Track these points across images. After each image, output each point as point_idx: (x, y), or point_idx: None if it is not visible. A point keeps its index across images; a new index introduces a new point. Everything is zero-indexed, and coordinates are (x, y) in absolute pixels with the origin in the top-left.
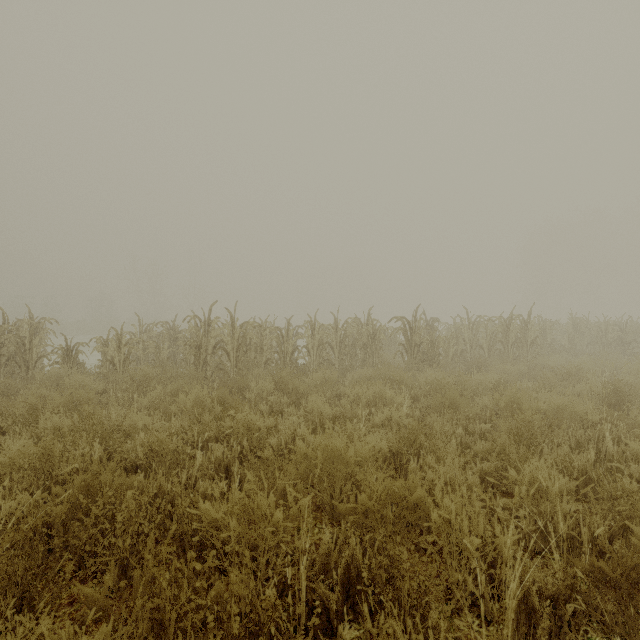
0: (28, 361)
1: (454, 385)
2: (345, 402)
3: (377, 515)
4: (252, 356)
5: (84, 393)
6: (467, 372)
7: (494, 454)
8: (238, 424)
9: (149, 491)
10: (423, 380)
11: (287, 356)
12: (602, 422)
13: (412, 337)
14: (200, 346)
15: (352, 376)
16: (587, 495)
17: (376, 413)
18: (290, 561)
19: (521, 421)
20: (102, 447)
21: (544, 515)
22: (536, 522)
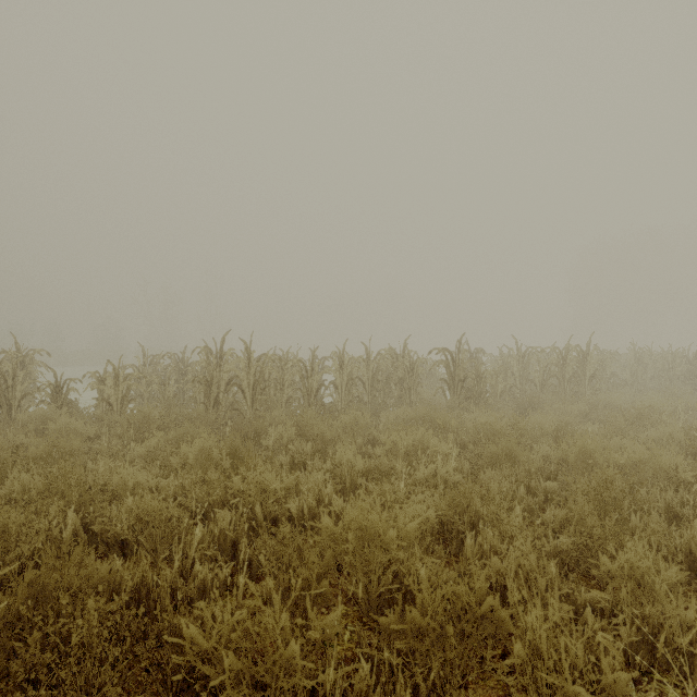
0: (11, 400)
1: (508, 430)
2: (380, 452)
3: (433, 636)
4: (271, 393)
5: (71, 440)
6: (518, 411)
7: (571, 527)
8: (250, 484)
9: (127, 585)
10: (471, 423)
11: (312, 393)
12: (693, 479)
13: (455, 371)
14: (211, 382)
15: (387, 417)
16: (691, 581)
17: (418, 467)
18: (312, 693)
19: (600, 482)
20: (80, 515)
21: (650, 620)
22: (639, 630)
